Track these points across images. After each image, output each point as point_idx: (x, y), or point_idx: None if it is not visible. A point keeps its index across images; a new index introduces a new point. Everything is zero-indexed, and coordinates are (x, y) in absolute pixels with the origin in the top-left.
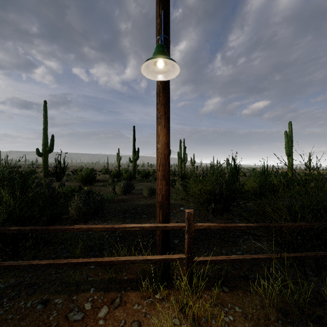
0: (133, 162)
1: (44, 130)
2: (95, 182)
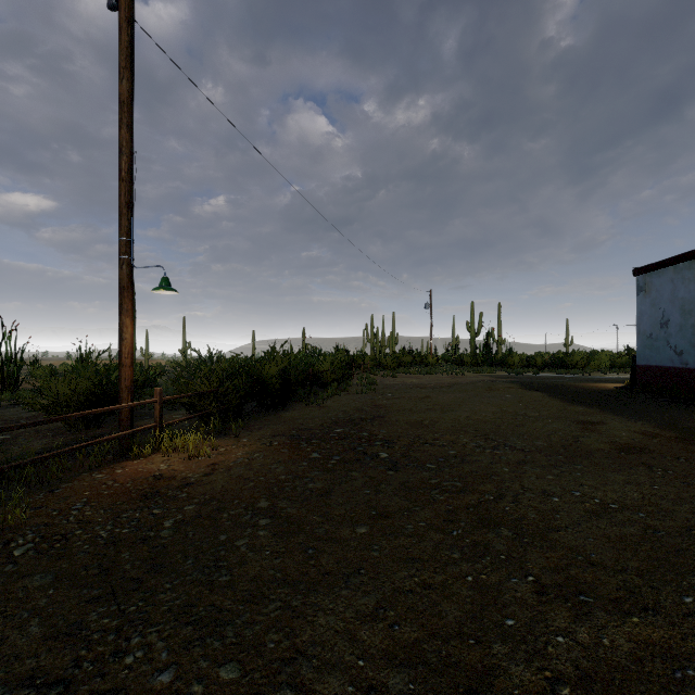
0: None
1: None
2: None
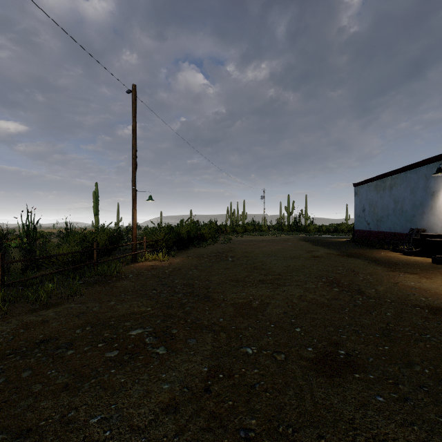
0: None
1: None
2: None
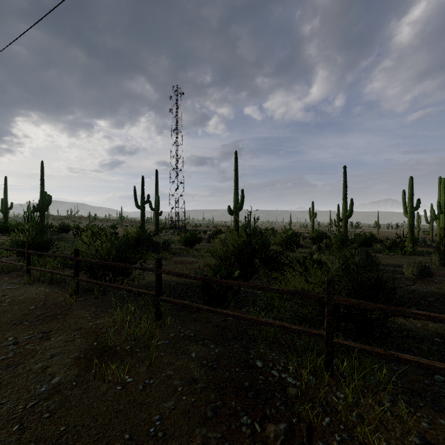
0: (343, 220)
1: (235, 185)
2: (298, 247)
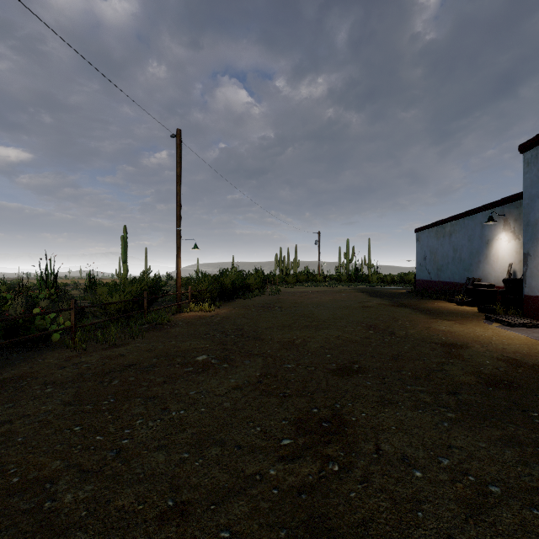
0: None
1: None
2: None
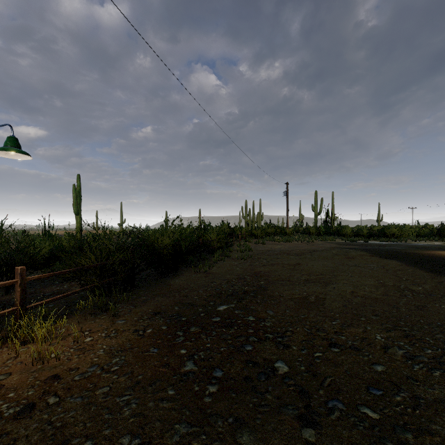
0: None
1: None
2: None
